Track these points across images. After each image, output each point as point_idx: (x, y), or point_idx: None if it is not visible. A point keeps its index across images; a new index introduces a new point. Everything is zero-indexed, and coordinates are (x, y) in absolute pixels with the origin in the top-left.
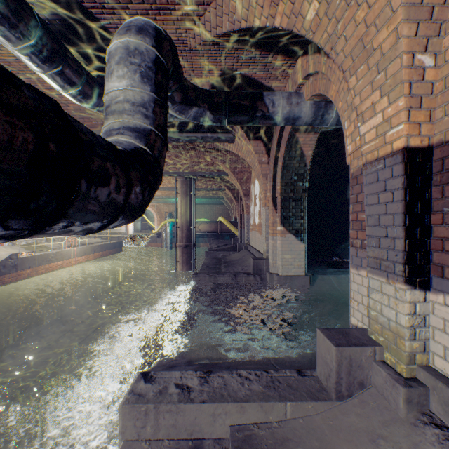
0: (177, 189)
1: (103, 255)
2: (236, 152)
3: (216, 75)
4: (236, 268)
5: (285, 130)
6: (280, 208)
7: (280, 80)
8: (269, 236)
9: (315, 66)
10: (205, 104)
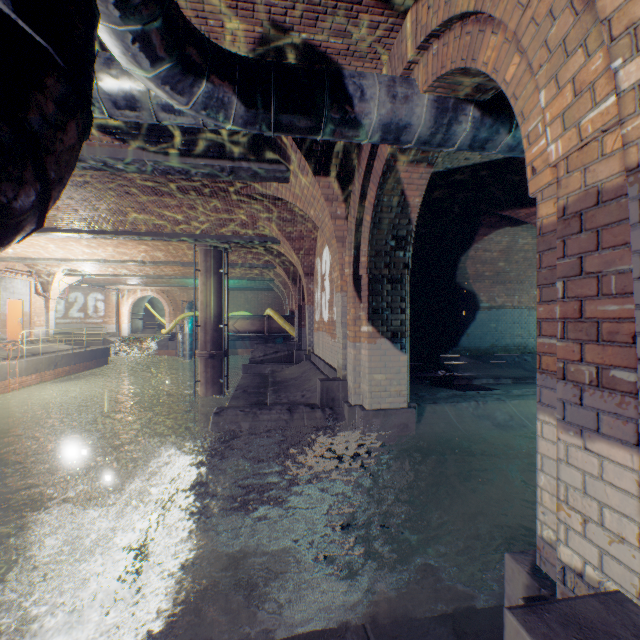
0: (198, 264)
1: (72, 371)
2: (293, 201)
3: (253, 36)
4: (292, 394)
5: (378, 158)
6: (367, 295)
7: (372, 61)
8: (347, 342)
9: (450, 5)
10: (229, 79)
